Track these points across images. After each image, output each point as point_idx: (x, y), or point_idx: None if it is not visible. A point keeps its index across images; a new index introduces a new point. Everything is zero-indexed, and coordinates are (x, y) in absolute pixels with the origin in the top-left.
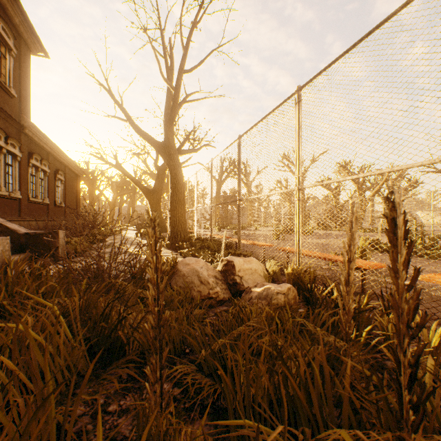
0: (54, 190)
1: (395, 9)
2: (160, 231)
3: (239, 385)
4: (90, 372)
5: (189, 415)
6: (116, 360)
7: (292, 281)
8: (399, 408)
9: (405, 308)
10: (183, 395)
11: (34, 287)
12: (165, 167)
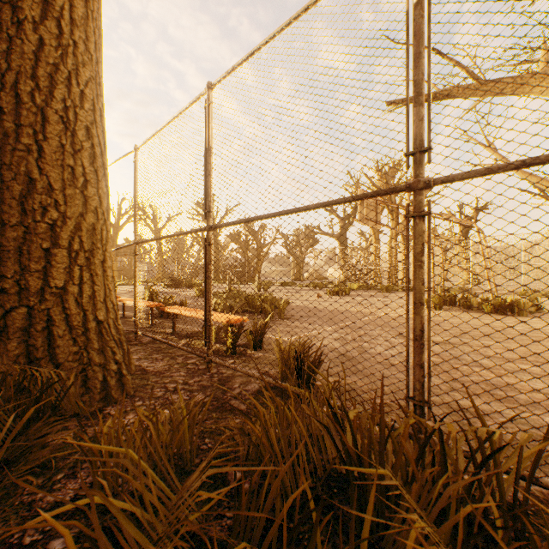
0: None
1: None
2: None
3: None
4: None
5: None
6: None
7: None
8: None
9: None
10: None
11: None
12: None
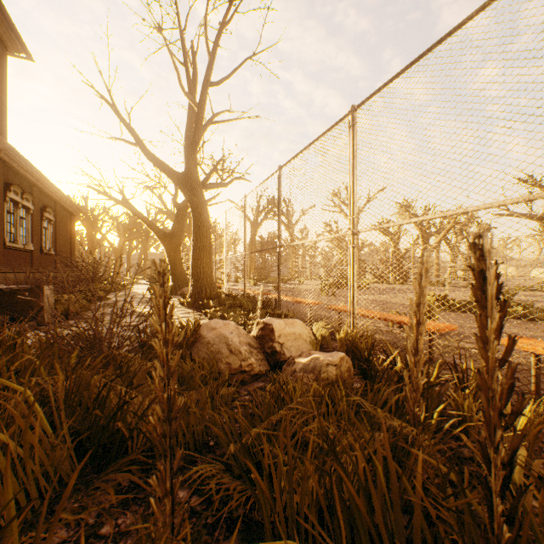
0: (40, 233)
1: (471, 13)
2: (180, 285)
3: (279, 492)
4: (73, 484)
5: (213, 535)
6: (114, 460)
7: (345, 348)
8: (488, 520)
9: (498, 390)
10: (205, 505)
11: (4, 363)
12: (187, 205)
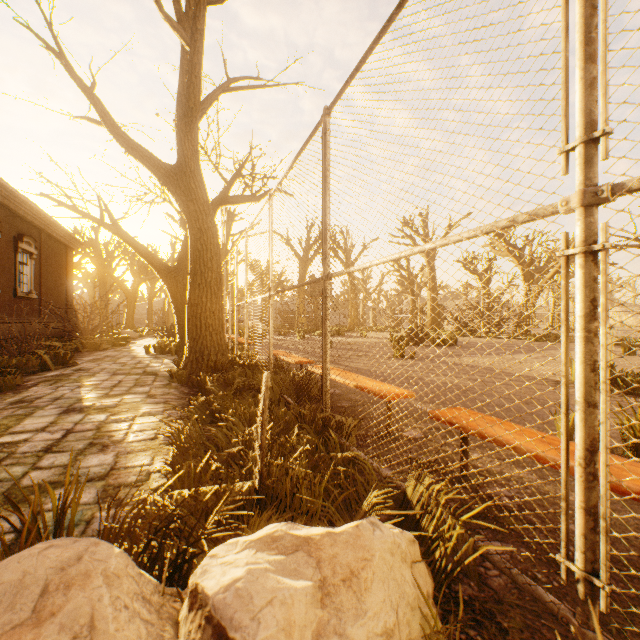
0: (14, 270)
1: None
2: None
3: None
4: None
5: None
6: None
7: None
8: None
9: None
10: None
11: None
12: None
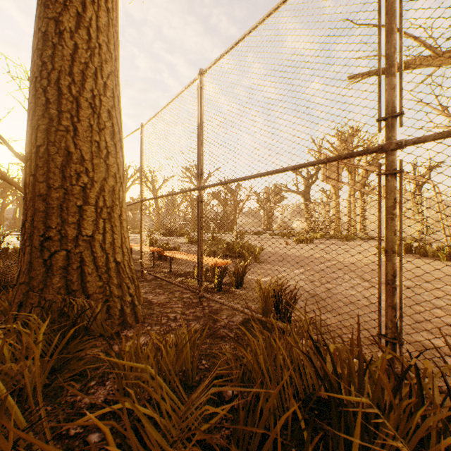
0: None
1: None
2: None
3: None
4: None
5: None
6: None
7: None
8: None
9: None
10: None
11: None
12: None
